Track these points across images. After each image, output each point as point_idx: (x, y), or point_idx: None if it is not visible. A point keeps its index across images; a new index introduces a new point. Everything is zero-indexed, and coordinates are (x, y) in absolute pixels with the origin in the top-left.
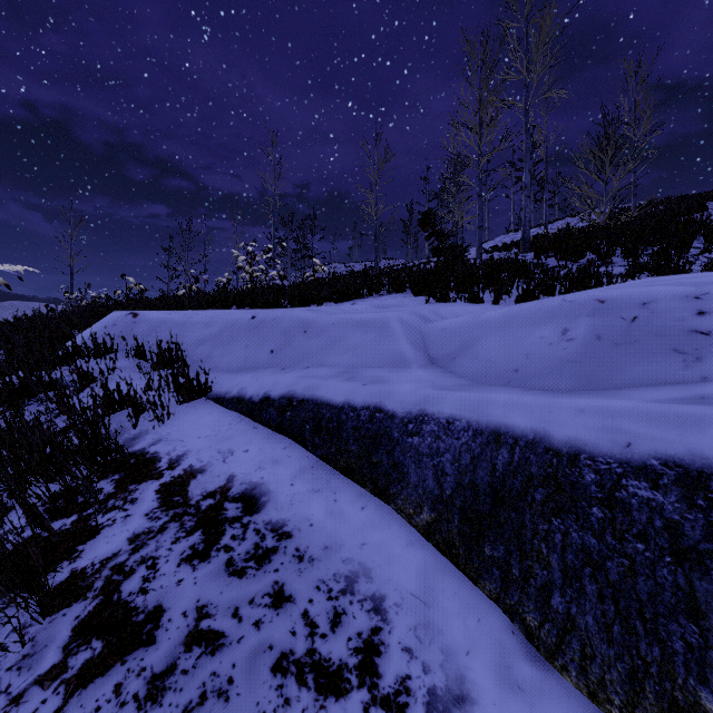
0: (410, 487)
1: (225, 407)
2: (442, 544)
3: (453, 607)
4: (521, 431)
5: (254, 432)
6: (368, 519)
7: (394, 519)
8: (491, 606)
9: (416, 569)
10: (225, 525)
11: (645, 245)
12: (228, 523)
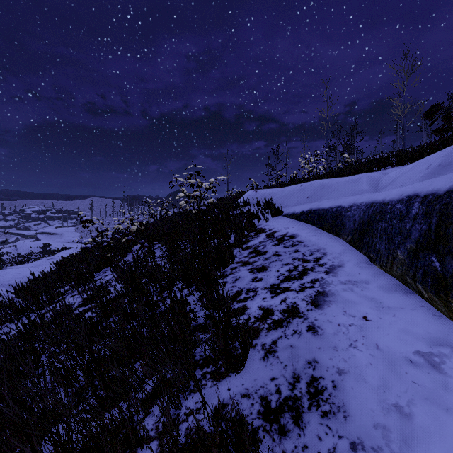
0: (346, 229)
1: (287, 217)
2: (353, 244)
3: (349, 255)
4: (379, 201)
5: (297, 223)
6: (330, 240)
7: (340, 241)
8: (363, 256)
9: (341, 249)
10: (284, 240)
11: None
12: (285, 240)
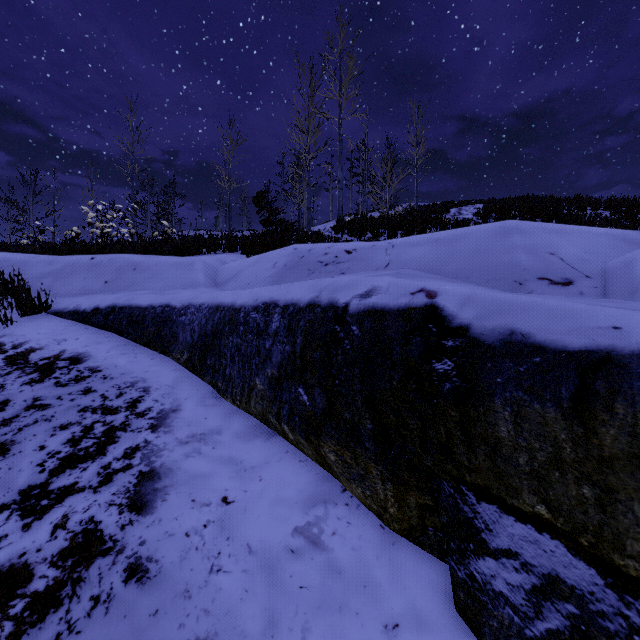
0: (180, 344)
1: (63, 318)
2: (192, 367)
3: (187, 387)
4: (227, 304)
5: (85, 330)
6: (153, 363)
7: (170, 362)
8: (207, 386)
9: (173, 378)
10: (56, 369)
11: (405, 231)
12: (59, 369)
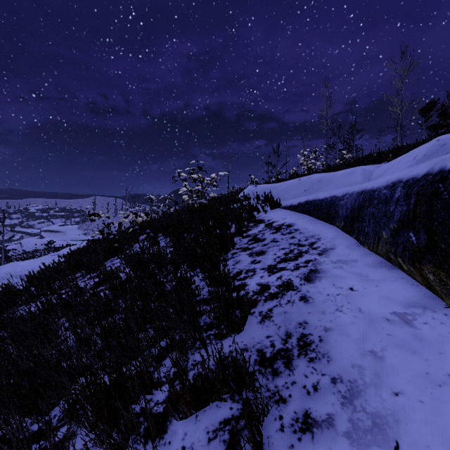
0: (339, 217)
1: (286, 209)
2: (345, 230)
3: (341, 240)
4: (368, 189)
5: (294, 214)
6: (324, 228)
7: (333, 228)
8: (353, 240)
9: (334, 235)
10: (281, 229)
11: None
12: (282, 229)
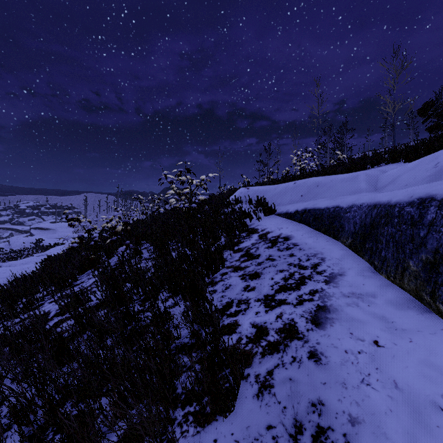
0: (345, 232)
1: (281, 217)
2: (354, 248)
3: (350, 262)
4: (383, 202)
5: (291, 223)
6: (328, 244)
7: (338, 244)
8: (365, 263)
9: (340, 254)
10: (278, 242)
11: None
12: (279, 242)
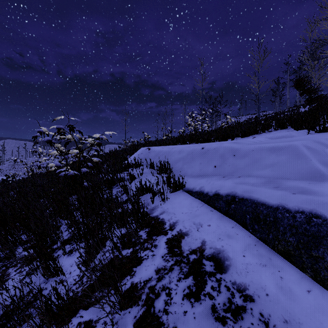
0: None
1: (193, 196)
2: None
3: None
4: None
5: (211, 214)
6: (317, 304)
7: None
8: None
9: None
10: (205, 276)
11: None
12: (207, 275)
